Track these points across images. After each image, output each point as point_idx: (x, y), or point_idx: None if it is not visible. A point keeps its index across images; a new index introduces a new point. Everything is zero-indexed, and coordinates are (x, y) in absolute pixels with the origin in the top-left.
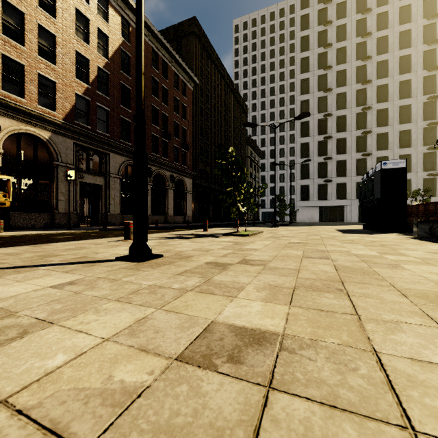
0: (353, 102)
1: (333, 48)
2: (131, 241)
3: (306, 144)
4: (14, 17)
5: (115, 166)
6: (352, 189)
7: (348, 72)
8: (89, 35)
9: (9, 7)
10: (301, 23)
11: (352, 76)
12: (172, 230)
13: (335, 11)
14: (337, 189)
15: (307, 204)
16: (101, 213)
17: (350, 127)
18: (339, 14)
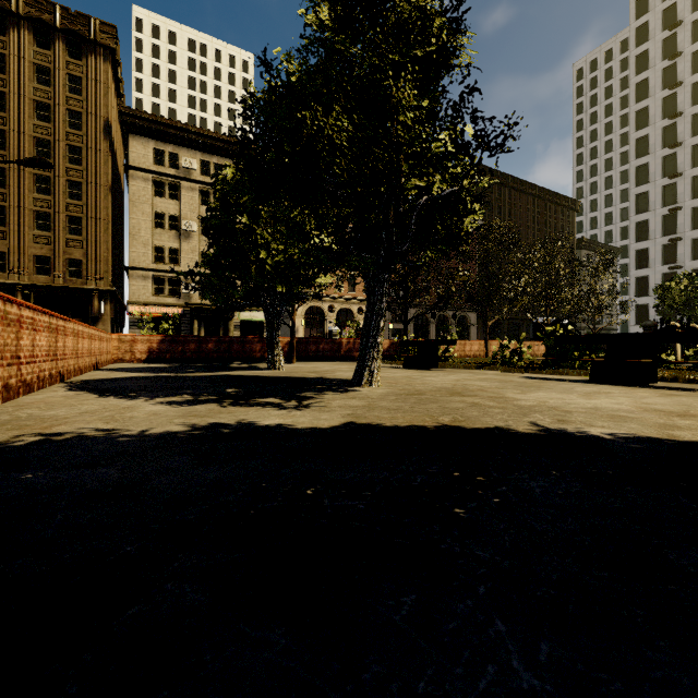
0: None
1: (686, 115)
2: None
3: (644, 250)
4: None
5: (410, 316)
6: None
7: None
8: None
9: None
10: (637, 92)
11: None
12: None
13: (688, 64)
14: None
15: None
16: None
17: None
18: (696, 64)
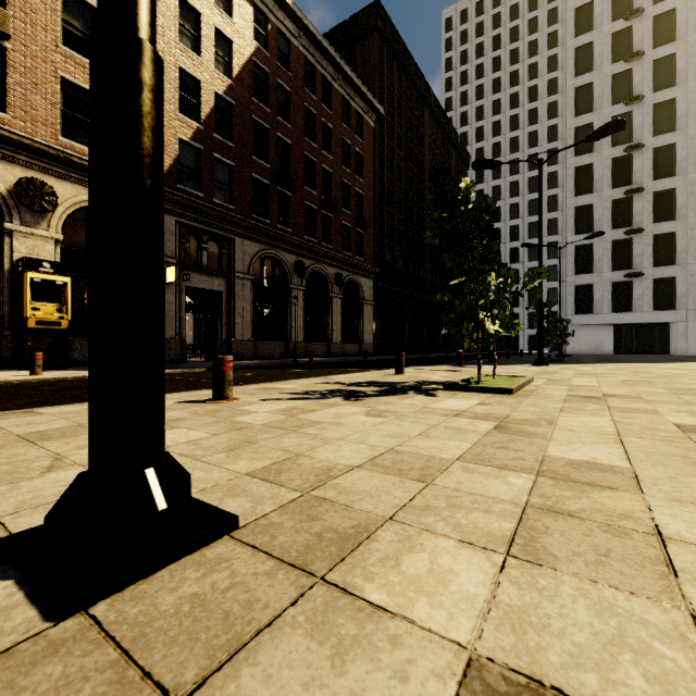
0: (692, 117)
1: (646, 16)
2: (224, 403)
3: (586, 208)
4: (82, 17)
5: (243, 260)
6: (688, 290)
7: (679, 58)
8: (200, 40)
9: (74, 1)
10: None
11: (690, 64)
12: (335, 370)
13: None
14: (653, 290)
15: (589, 321)
16: (221, 338)
17: (684, 167)
18: None
